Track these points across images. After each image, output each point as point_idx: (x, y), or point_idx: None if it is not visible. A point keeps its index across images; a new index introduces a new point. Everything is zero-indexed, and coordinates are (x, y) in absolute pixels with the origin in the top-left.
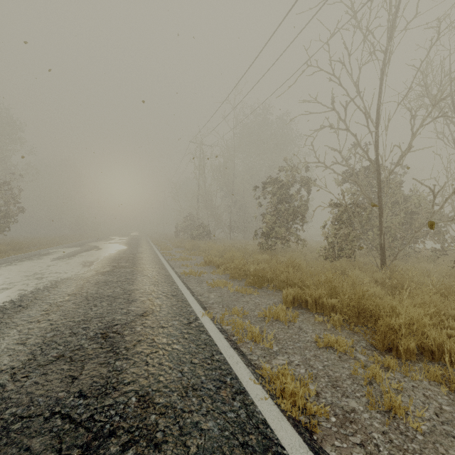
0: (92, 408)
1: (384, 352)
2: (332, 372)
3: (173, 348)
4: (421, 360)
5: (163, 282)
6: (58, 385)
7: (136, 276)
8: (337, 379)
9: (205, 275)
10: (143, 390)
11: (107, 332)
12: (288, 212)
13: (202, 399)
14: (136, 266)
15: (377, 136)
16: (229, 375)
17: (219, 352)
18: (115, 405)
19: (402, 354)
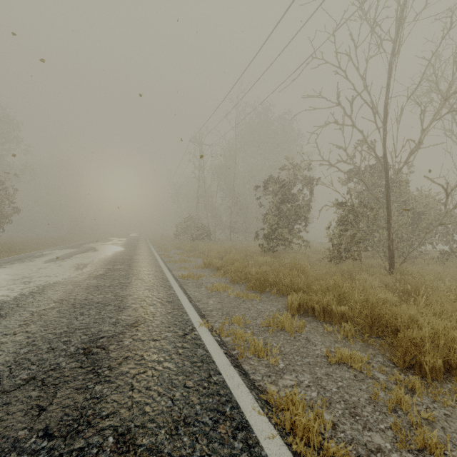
0: (57, 454)
1: (405, 369)
2: (348, 395)
3: (165, 367)
4: (449, 379)
5: (158, 287)
6: (20, 420)
7: (130, 280)
8: (355, 406)
9: (204, 278)
10: (124, 426)
11: (91, 347)
12: (291, 212)
13: (195, 438)
14: (132, 269)
15: (385, 132)
16: (228, 403)
17: (217, 371)
18: (86, 449)
19: (428, 373)
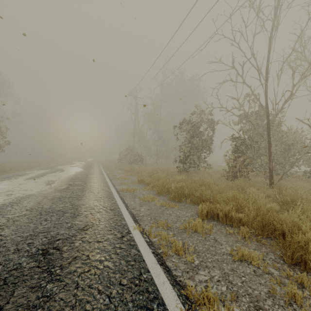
0: None
1: (292, 265)
2: (251, 289)
3: (105, 266)
4: None
5: (104, 198)
6: None
7: (84, 193)
8: (257, 299)
9: (137, 191)
10: None
11: (48, 248)
12: (199, 144)
13: None
14: (86, 185)
15: (266, 87)
16: (156, 300)
17: (146, 269)
18: None
19: None
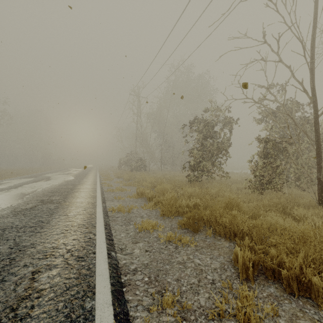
0: None
1: None
2: None
3: None
4: None
5: (79, 227)
6: None
7: (53, 217)
8: None
9: (134, 210)
10: None
11: None
12: (213, 147)
13: None
14: (65, 201)
15: (313, 66)
16: None
17: None
18: None
19: None
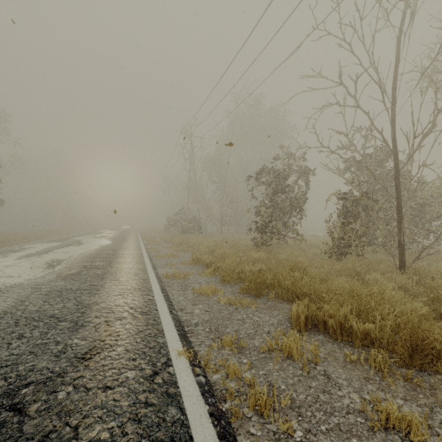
0: None
1: None
2: None
3: None
4: None
5: (136, 290)
6: None
7: (104, 281)
8: None
9: (191, 277)
10: None
11: (0, 407)
12: (285, 204)
13: None
14: (111, 267)
15: (394, 114)
16: None
17: None
18: None
19: None
